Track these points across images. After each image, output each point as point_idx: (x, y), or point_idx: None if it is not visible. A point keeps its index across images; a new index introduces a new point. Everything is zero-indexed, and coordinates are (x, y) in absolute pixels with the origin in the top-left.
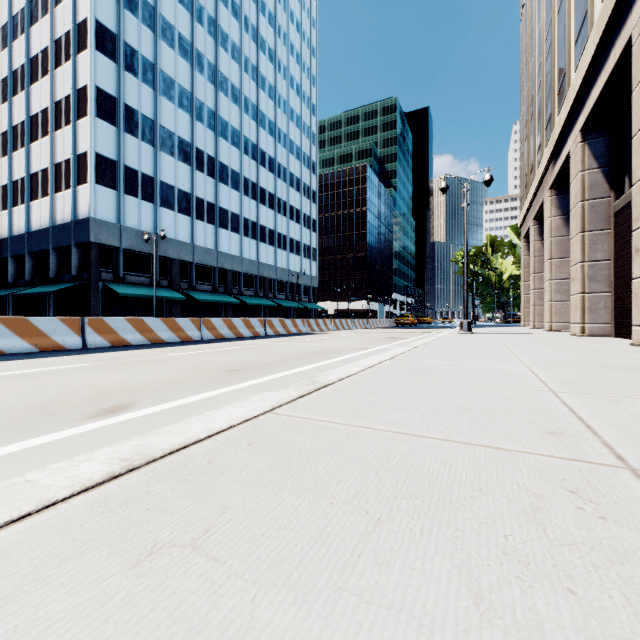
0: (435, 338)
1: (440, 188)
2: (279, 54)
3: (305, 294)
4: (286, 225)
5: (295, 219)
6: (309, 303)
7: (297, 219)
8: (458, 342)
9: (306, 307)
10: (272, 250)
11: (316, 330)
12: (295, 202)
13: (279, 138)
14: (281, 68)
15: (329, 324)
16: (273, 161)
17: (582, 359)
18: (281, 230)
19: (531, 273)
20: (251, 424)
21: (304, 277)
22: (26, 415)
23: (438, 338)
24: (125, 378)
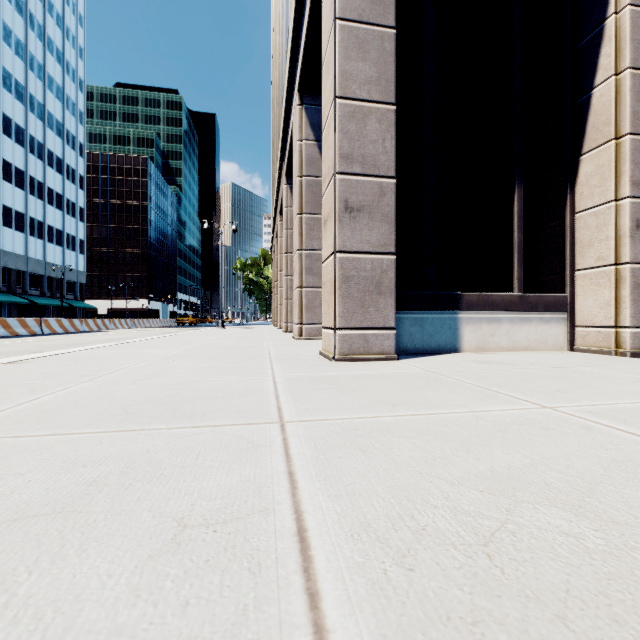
0: (194, 331)
1: (204, 228)
2: (32, 7)
3: (69, 290)
4: (42, 209)
5: (55, 204)
6: (75, 301)
7: (58, 204)
8: (204, 332)
9: (71, 305)
10: (21, 237)
11: (95, 329)
12: (55, 184)
13: (32, 106)
14: (35, 25)
15: (108, 324)
16: (23, 131)
17: (242, 335)
18: (35, 215)
19: (273, 288)
20: (109, 346)
21: (68, 271)
22: (2, 354)
23: (196, 331)
24: (4, 349)
